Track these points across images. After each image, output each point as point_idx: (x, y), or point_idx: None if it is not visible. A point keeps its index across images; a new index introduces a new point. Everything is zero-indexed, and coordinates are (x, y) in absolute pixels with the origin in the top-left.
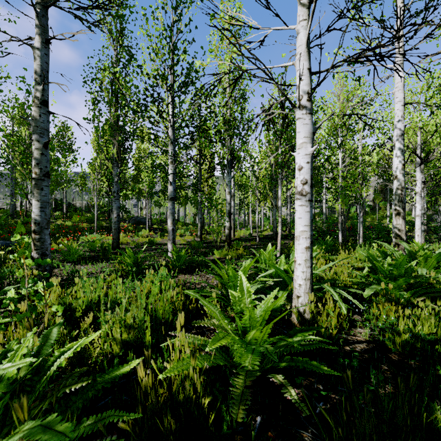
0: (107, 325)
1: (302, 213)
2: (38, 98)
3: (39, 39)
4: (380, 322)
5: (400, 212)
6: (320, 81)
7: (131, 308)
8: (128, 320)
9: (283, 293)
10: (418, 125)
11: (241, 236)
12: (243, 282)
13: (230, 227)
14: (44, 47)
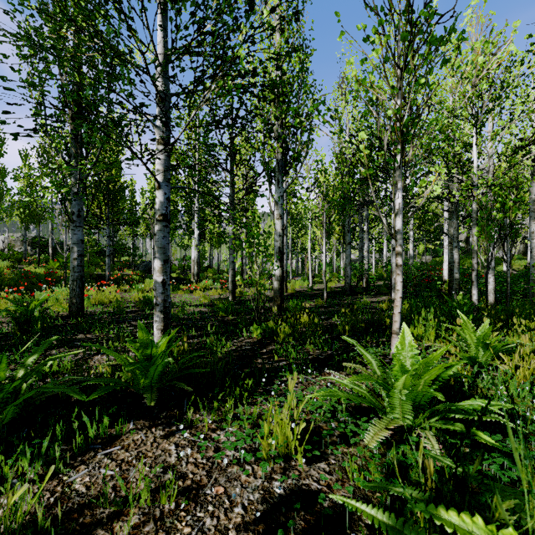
0: None
1: None
2: None
3: None
4: None
5: None
6: None
7: None
8: None
9: None
10: None
11: (297, 290)
12: None
13: (282, 276)
14: None
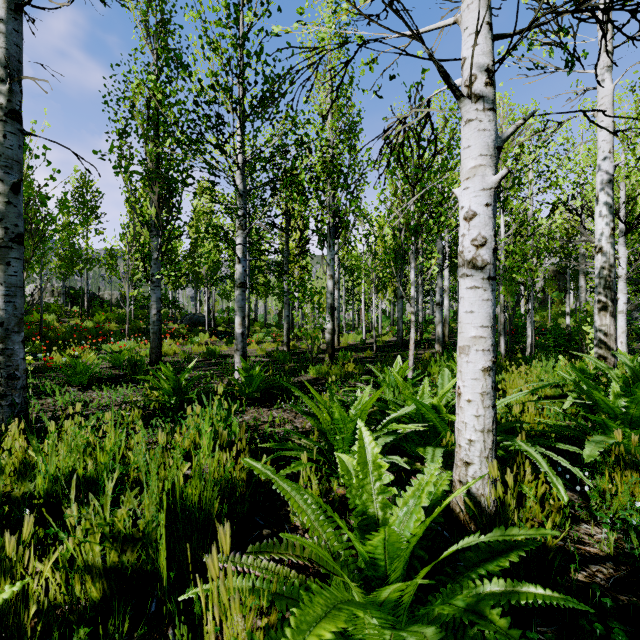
0: (76, 540)
1: (474, 302)
2: (1, 106)
3: (3, 4)
4: (625, 513)
5: (606, 306)
6: (513, 45)
7: (128, 501)
8: (122, 528)
9: (436, 454)
10: (623, 173)
11: (349, 344)
12: (365, 445)
13: (333, 329)
14: (12, 17)
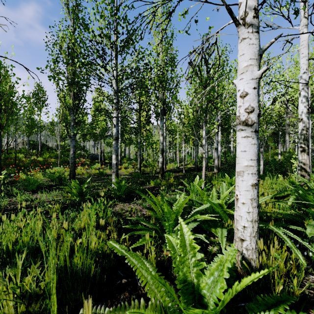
0: None
1: (247, 145)
2: None
3: None
4: None
5: (305, 149)
6: None
7: (33, 271)
8: (28, 289)
9: (222, 233)
10: (309, 82)
11: (171, 168)
12: (184, 234)
13: (163, 161)
14: None
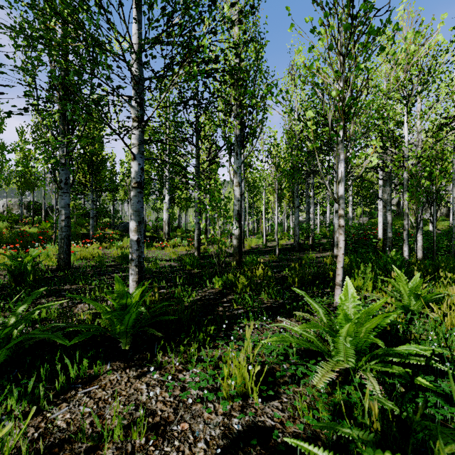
0: None
1: None
2: None
3: None
4: None
5: None
6: None
7: None
8: None
9: None
10: None
11: (253, 247)
12: None
13: (240, 235)
14: None
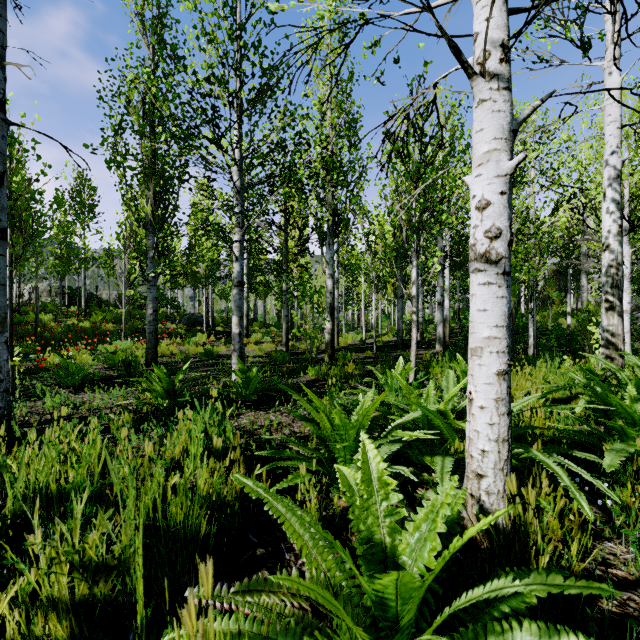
0: (40, 570)
1: (488, 300)
2: None
3: None
4: None
5: (614, 305)
6: (531, 17)
7: (100, 525)
8: (93, 556)
9: (444, 464)
10: (627, 170)
11: (349, 344)
12: (370, 460)
13: (332, 329)
14: None
